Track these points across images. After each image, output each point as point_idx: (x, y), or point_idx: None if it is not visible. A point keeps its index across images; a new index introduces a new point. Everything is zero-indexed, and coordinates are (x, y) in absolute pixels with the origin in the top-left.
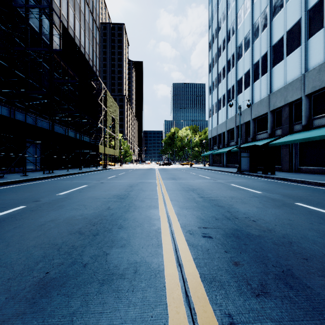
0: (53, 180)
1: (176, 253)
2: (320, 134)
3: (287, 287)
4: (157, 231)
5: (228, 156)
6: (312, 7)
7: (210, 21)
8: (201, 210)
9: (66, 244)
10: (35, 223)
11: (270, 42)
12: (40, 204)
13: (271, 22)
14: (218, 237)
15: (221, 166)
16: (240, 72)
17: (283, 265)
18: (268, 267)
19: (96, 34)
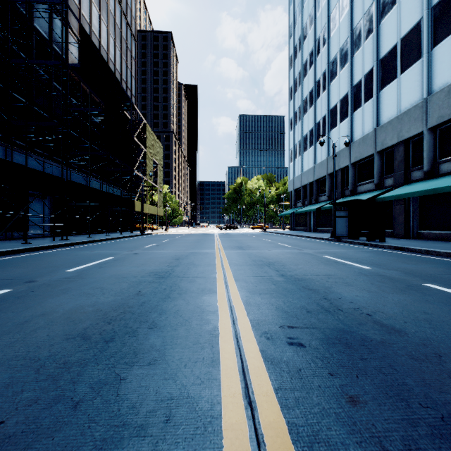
0: (65, 249)
1: (244, 377)
2: (450, 183)
3: None
4: (213, 333)
5: (317, 216)
6: (437, 2)
7: (291, 26)
8: (283, 296)
9: (54, 358)
10: (14, 319)
11: (378, 54)
12: (33, 287)
13: (379, 25)
14: (315, 346)
15: (306, 230)
16: (334, 98)
17: (438, 403)
18: (414, 409)
19: (131, 44)
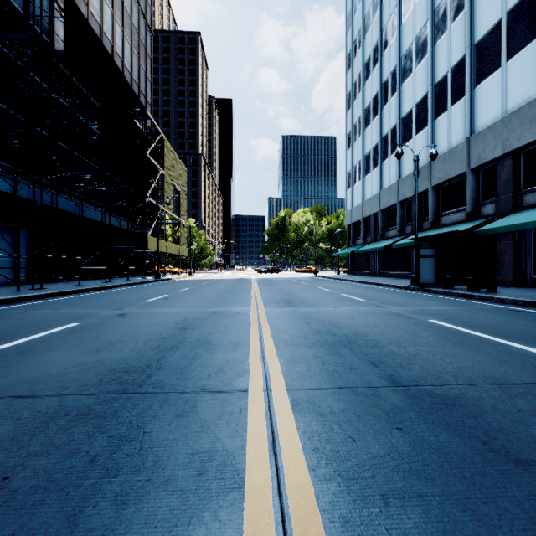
0: (18, 306)
1: None
2: None
3: None
4: None
5: (383, 257)
6: None
7: (349, 18)
8: (471, 523)
9: None
10: None
11: (471, 37)
12: None
13: None
14: None
15: (369, 274)
16: (407, 103)
17: None
18: None
19: (145, 37)
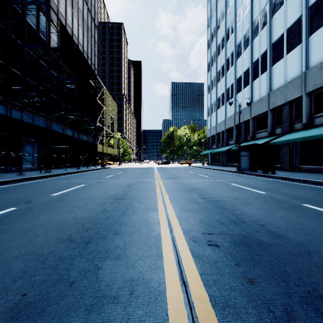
0: (49, 179)
1: (179, 266)
2: (322, 132)
3: (319, 316)
4: (157, 238)
5: (227, 155)
6: (313, 4)
7: (209, 19)
8: (204, 213)
9: (52, 254)
10: (22, 228)
11: (270, 40)
12: (31, 206)
13: (271, 19)
14: (226, 246)
15: (220, 165)
16: (239, 71)
17: (306, 283)
18: (290, 286)
19: (94, 32)
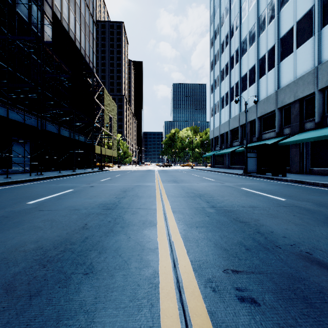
0: (37, 183)
1: None
2: None
3: None
4: (152, 282)
5: (231, 157)
6: None
7: (212, 16)
8: (218, 230)
9: None
10: None
11: (278, 34)
12: None
13: (279, 12)
14: (270, 303)
15: (223, 167)
16: (244, 69)
17: None
18: None
19: (93, 29)
